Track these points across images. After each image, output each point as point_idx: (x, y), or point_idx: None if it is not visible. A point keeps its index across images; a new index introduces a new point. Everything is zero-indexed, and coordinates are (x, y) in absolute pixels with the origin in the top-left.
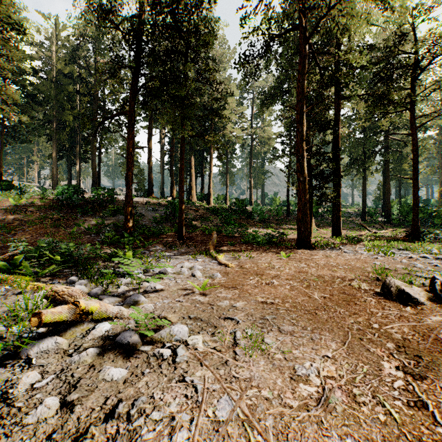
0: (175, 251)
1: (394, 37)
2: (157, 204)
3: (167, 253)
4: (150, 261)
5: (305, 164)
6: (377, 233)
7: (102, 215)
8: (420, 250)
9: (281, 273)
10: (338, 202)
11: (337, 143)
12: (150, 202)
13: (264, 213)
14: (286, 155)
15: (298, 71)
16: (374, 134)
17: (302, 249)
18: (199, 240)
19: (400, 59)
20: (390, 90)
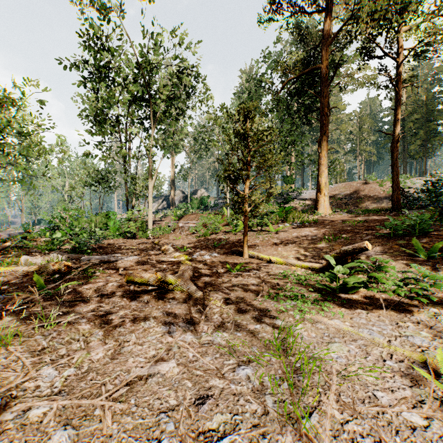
0: None
1: None
2: None
3: None
4: None
5: None
6: None
7: None
8: None
9: None
10: None
11: None
12: None
13: None
14: None
15: None
16: None
17: None
18: None
19: None
20: None
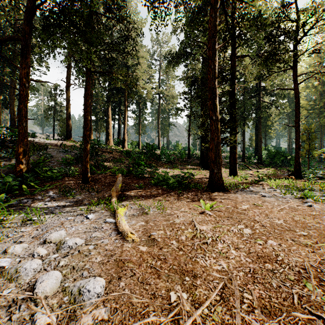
0: (69, 199)
1: (282, 4)
2: (72, 146)
3: (54, 204)
4: (1, 227)
5: (217, 102)
6: (258, 172)
7: (2, 156)
8: (323, 190)
9: (230, 268)
10: (235, 146)
11: (233, 95)
12: (66, 145)
13: (170, 155)
14: (192, 101)
15: (210, 4)
16: (251, 97)
17: (216, 192)
18: (107, 182)
19: (286, 24)
20: (278, 50)
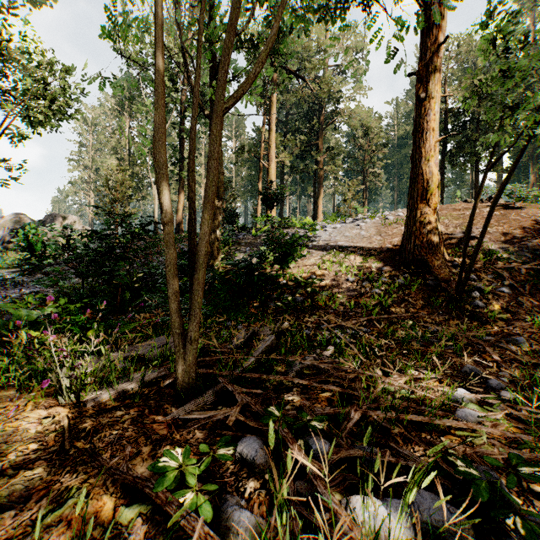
0: None
1: None
2: None
3: None
4: None
5: None
6: None
7: None
8: None
9: None
10: None
11: None
12: None
13: None
14: None
15: None
16: None
17: None
18: None
19: None
20: None
